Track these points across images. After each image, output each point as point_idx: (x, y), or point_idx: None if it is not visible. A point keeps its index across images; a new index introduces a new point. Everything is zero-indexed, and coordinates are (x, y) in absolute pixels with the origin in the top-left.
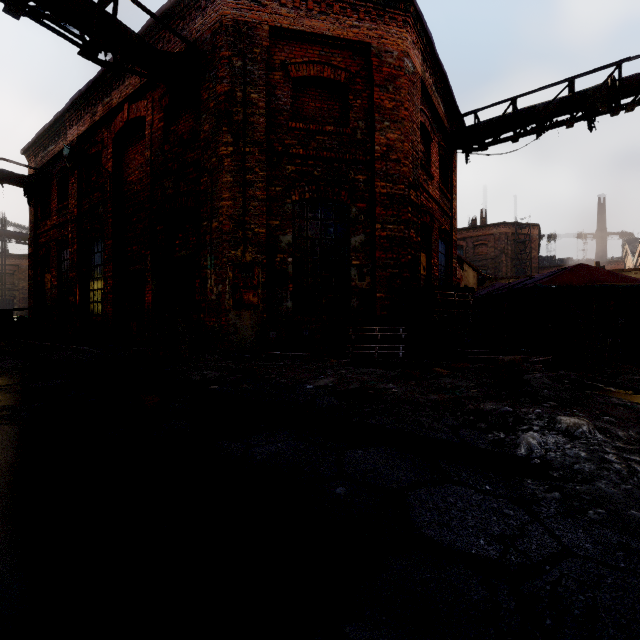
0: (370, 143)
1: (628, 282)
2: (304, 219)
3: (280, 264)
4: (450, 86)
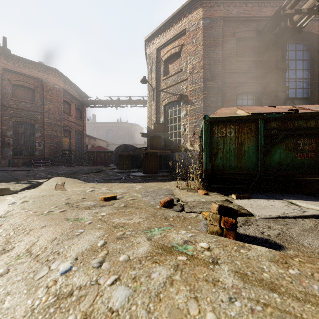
0: (43, 107)
1: (107, 150)
2: (17, 127)
3: (7, 140)
4: (79, 88)
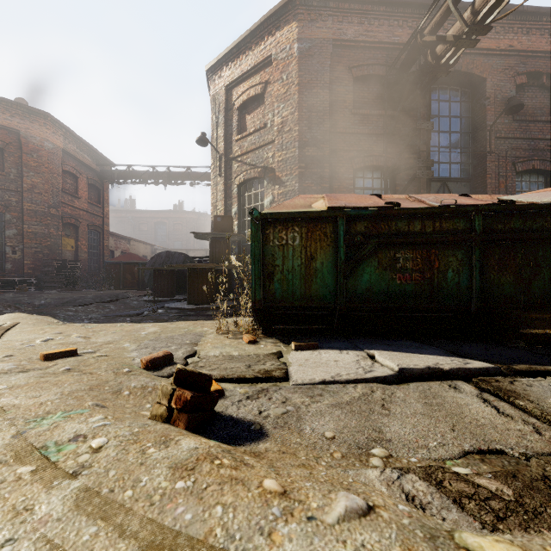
0: (21, 182)
1: (144, 261)
2: None
3: None
4: (94, 149)
